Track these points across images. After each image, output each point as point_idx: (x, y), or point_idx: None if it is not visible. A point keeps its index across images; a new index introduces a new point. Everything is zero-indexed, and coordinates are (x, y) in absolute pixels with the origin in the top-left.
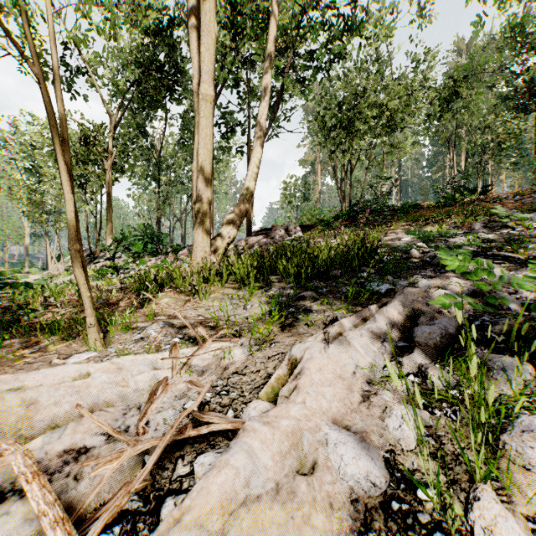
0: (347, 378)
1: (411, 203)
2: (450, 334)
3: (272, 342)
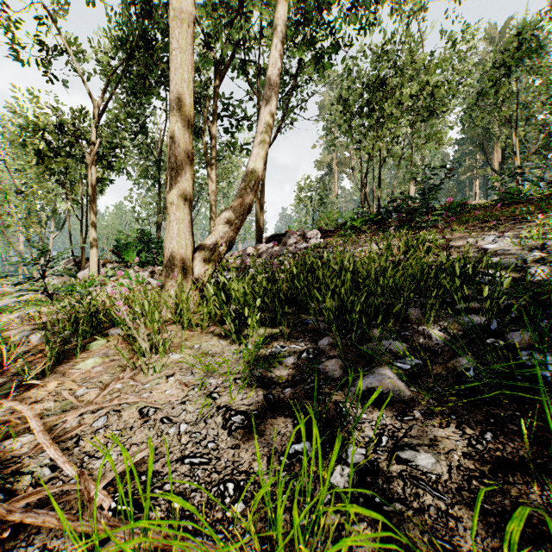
0: None
1: (459, 202)
2: None
3: None
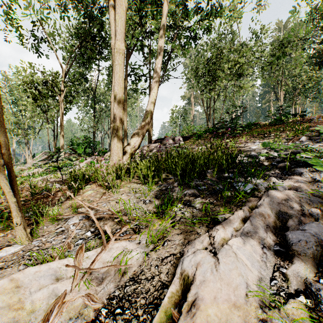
0: (241, 305)
1: (253, 123)
2: (321, 241)
3: (165, 240)
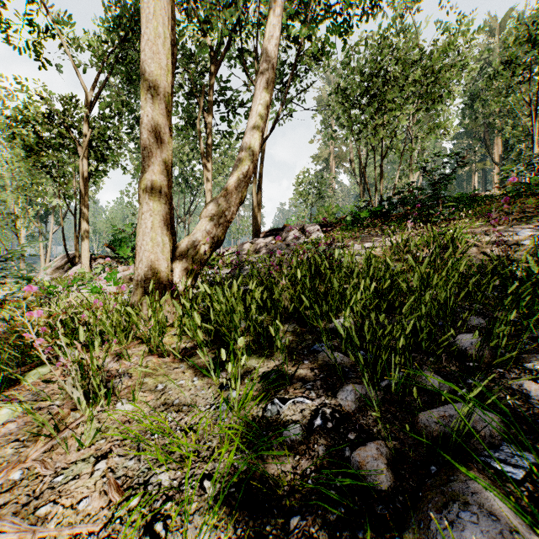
0: None
1: (470, 194)
2: None
3: None
